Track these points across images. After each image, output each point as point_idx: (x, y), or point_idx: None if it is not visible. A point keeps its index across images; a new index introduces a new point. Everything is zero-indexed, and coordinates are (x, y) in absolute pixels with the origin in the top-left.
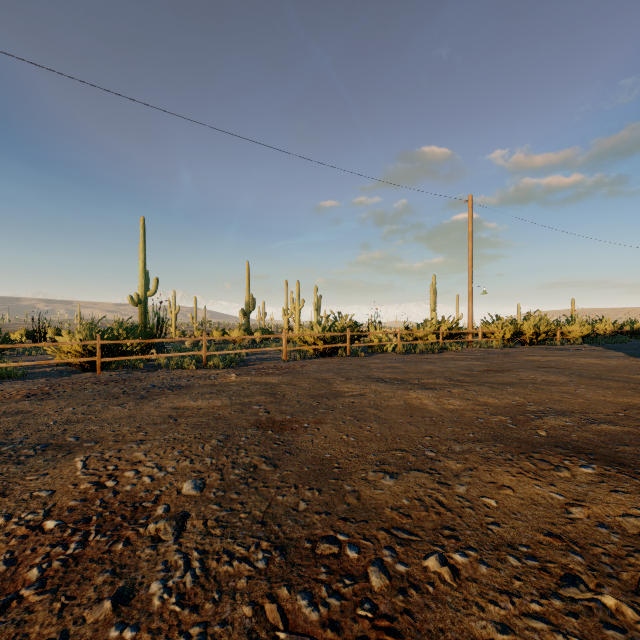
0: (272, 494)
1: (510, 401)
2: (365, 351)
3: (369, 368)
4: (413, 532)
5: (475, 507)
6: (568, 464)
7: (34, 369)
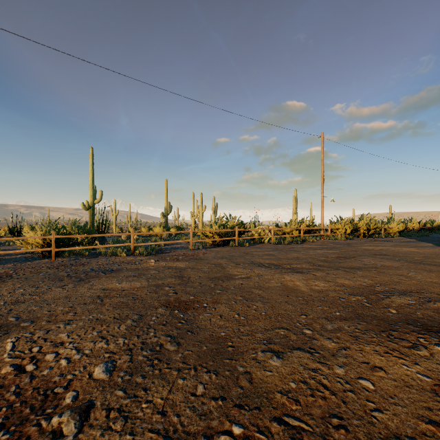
0: (174, 377)
1: (361, 283)
2: (248, 242)
3: (252, 255)
4: (303, 421)
5: (356, 390)
6: (423, 342)
7: (8, 256)
